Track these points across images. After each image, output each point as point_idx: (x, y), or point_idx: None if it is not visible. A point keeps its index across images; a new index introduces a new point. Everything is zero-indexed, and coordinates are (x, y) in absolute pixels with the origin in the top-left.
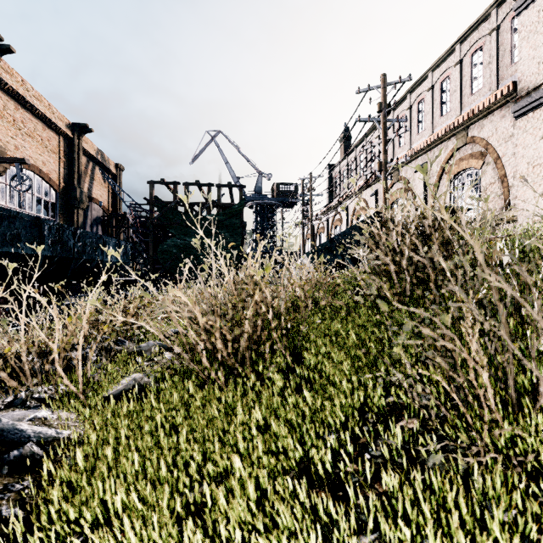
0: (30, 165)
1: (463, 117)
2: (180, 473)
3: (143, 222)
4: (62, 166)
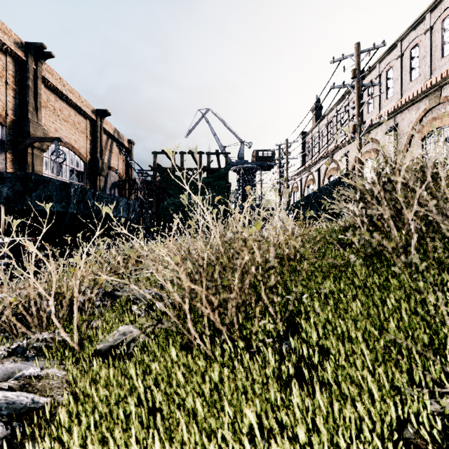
0: (66, 143)
1: (436, 78)
2: None
3: (149, 185)
4: (88, 143)
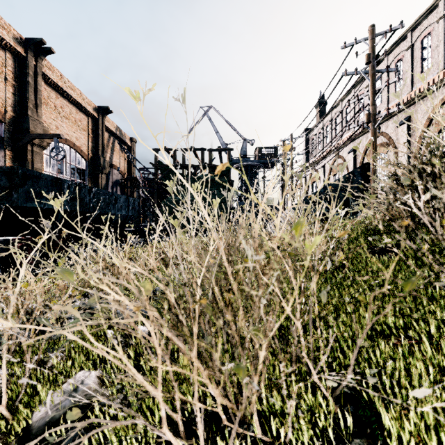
0: (67, 140)
1: None
2: None
3: (150, 183)
4: (90, 141)
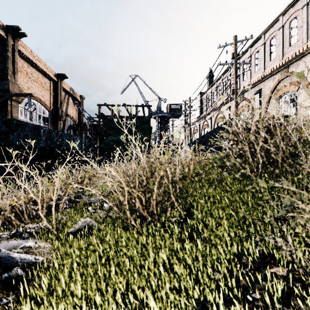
0: (35, 97)
1: (285, 60)
2: (110, 300)
3: (95, 127)
4: (52, 97)
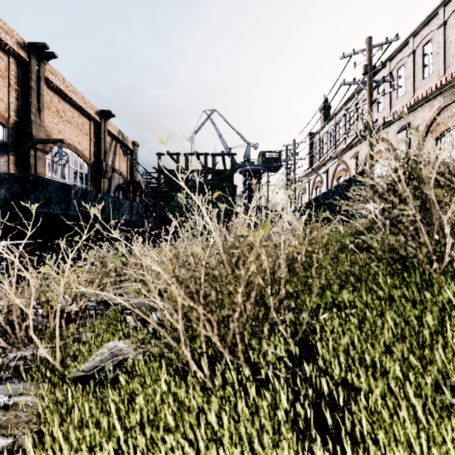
0: (69, 144)
1: (452, 74)
2: None
3: (153, 187)
4: (92, 145)
